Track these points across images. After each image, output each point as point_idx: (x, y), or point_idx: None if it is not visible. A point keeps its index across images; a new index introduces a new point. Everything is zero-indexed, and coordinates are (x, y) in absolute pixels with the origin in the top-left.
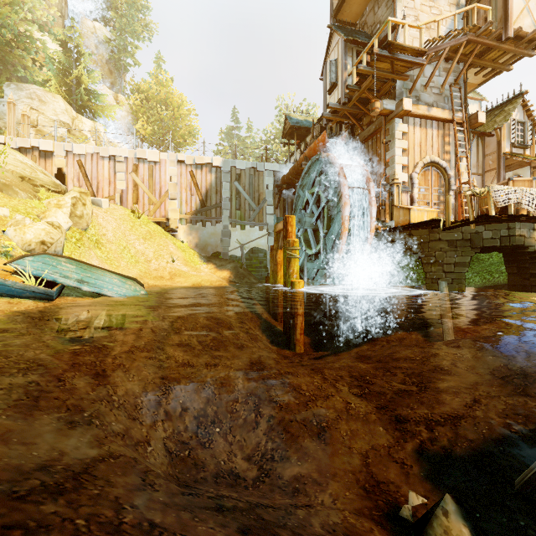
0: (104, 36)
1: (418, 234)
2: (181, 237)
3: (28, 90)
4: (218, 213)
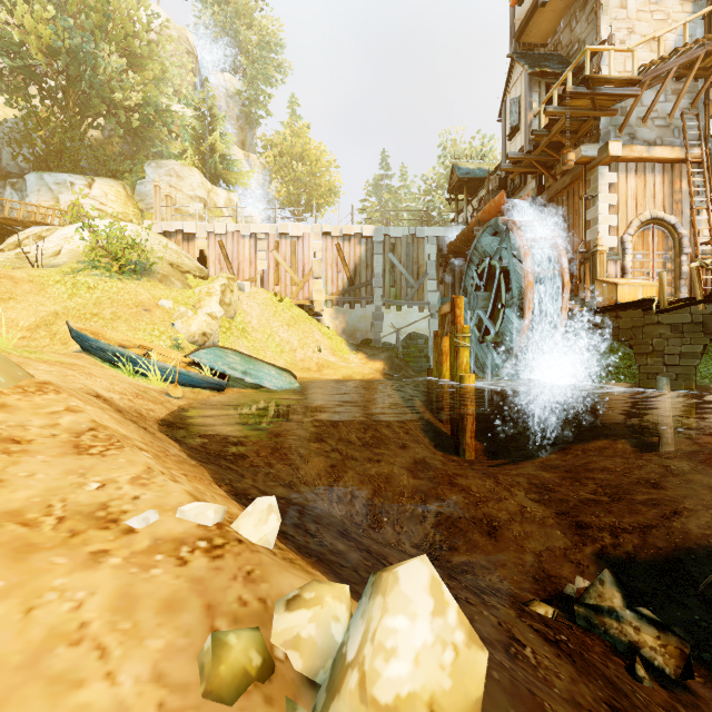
0: (234, 88)
1: (628, 316)
2: (326, 322)
3: (166, 166)
4: (368, 293)
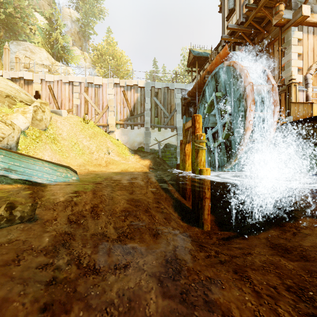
0: (75, 17)
1: None
2: (116, 136)
3: (23, 45)
4: (142, 120)
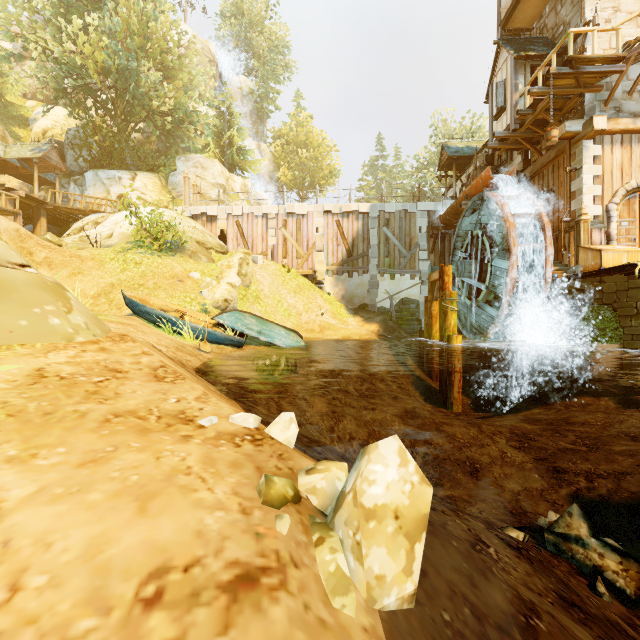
0: (248, 88)
1: (612, 280)
2: (327, 289)
3: (193, 159)
4: (365, 263)
